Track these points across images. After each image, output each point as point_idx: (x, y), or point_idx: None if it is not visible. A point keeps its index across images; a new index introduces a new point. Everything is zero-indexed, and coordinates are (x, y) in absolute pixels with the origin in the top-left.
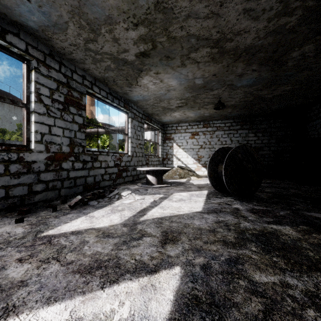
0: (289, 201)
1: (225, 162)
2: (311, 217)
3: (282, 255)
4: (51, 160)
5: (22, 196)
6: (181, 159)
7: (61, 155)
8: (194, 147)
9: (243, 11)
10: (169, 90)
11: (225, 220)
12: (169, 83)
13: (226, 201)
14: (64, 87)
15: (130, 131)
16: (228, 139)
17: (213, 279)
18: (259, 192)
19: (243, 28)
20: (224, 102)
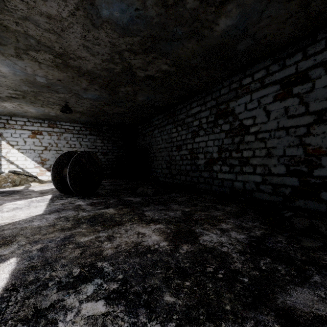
0: (119, 193)
1: (70, 166)
2: (127, 200)
3: (102, 224)
4: None
5: None
6: (15, 162)
7: None
8: (36, 148)
9: (82, 45)
10: None
11: (66, 215)
12: None
13: (71, 201)
14: None
15: None
16: (77, 143)
17: (48, 252)
18: (101, 190)
19: (83, 56)
20: (72, 107)
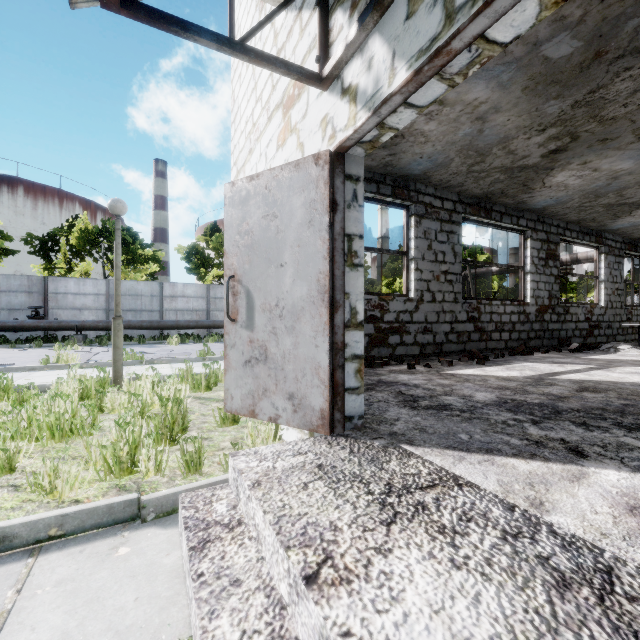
0: None
1: None
2: None
3: None
4: (538, 312)
5: (525, 340)
6: None
7: (543, 307)
8: None
9: None
10: None
11: None
12: None
13: None
14: (545, 244)
15: (602, 273)
16: None
17: None
18: None
19: None
20: None
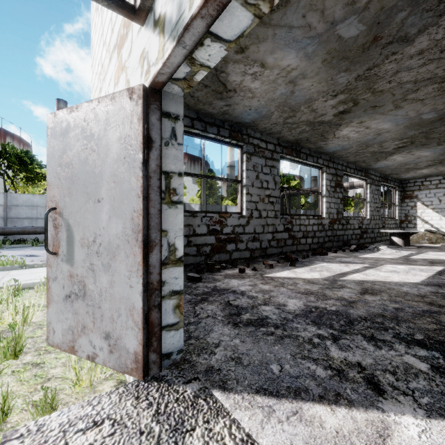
0: None
1: None
2: None
3: None
4: (330, 224)
5: (322, 243)
6: (429, 222)
7: (333, 220)
8: None
9: None
10: (419, 158)
11: None
12: (420, 154)
13: None
14: (334, 176)
15: (368, 196)
16: None
17: None
18: None
19: None
20: None
